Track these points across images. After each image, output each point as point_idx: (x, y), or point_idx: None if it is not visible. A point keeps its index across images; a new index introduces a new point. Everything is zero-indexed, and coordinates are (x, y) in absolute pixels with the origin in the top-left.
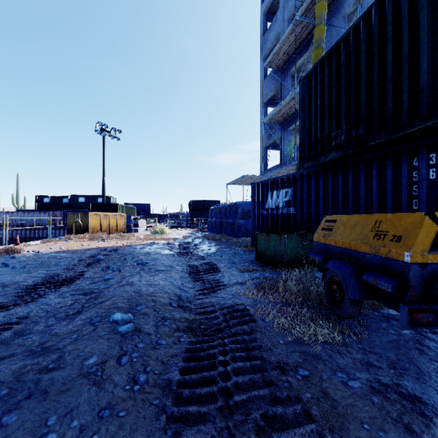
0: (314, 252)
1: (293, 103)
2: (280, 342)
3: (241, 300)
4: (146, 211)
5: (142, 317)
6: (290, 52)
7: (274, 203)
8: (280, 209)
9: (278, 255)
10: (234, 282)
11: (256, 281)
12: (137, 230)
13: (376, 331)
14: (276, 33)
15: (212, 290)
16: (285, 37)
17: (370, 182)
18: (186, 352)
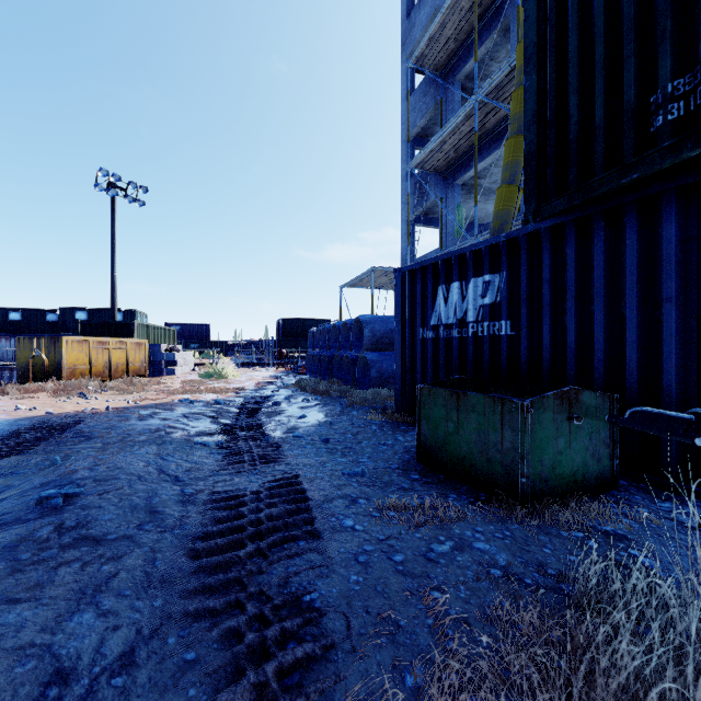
0: None
1: (469, 129)
2: None
3: None
4: (202, 336)
5: None
6: (461, 35)
7: (454, 312)
8: (471, 325)
9: (497, 460)
10: (368, 621)
11: (457, 605)
12: (174, 371)
13: None
14: (432, 8)
15: None
16: (452, 1)
17: None
18: None
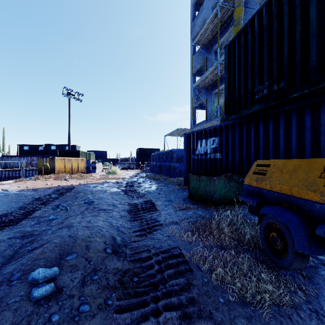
0: (245, 194)
1: (217, 72)
2: (220, 302)
3: (177, 243)
4: (103, 156)
5: (70, 271)
6: (214, 32)
7: (203, 150)
8: (208, 154)
9: (208, 194)
10: (170, 222)
11: (190, 220)
12: (95, 171)
13: (322, 285)
14: (203, 19)
15: (149, 231)
16: (210, 20)
17: (289, 130)
18: (111, 324)
